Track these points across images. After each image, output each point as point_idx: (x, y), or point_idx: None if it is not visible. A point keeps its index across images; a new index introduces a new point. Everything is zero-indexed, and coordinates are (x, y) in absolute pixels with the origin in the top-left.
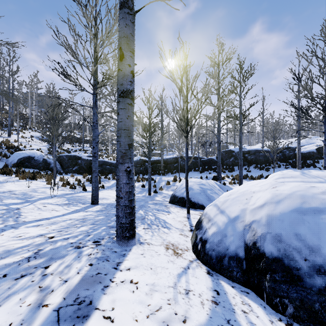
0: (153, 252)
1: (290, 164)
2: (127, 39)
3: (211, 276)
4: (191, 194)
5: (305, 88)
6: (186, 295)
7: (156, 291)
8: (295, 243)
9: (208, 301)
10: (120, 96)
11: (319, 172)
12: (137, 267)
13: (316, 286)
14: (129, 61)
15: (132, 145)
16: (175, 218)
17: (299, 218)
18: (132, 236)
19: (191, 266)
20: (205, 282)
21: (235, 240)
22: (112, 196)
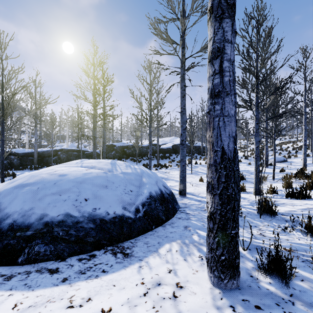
0: None
1: (155, 157)
2: None
3: None
4: None
5: (137, 101)
6: None
7: None
8: None
9: None
10: None
11: (91, 160)
12: None
13: None
14: None
15: None
16: None
17: (11, 191)
18: None
19: None
20: None
21: None
22: None
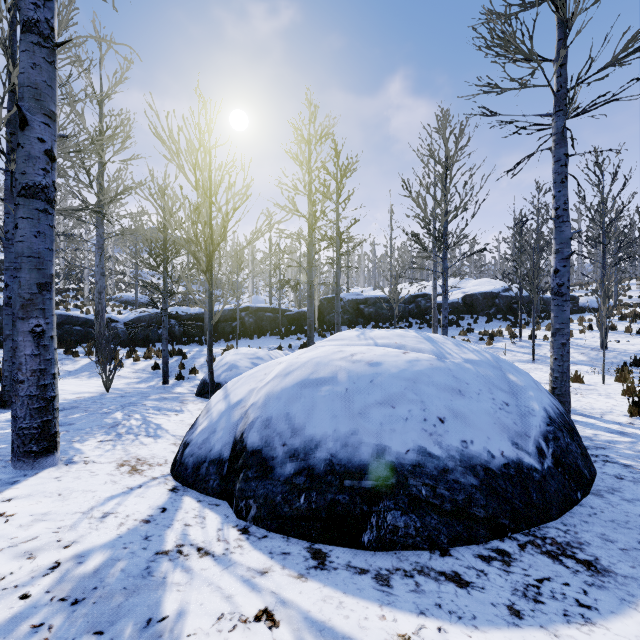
0: (85, 473)
1: (426, 321)
2: (35, 92)
3: (173, 493)
4: (234, 376)
5: (417, 205)
6: (99, 519)
7: (45, 520)
8: (281, 426)
9: (134, 521)
10: (19, 194)
11: (381, 332)
12: (30, 496)
13: (284, 475)
14: (40, 132)
15: (48, 285)
16: (185, 420)
17: (298, 393)
18: (46, 450)
19: (148, 484)
20: (154, 501)
21: (225, 435)
22: (68, 391)
